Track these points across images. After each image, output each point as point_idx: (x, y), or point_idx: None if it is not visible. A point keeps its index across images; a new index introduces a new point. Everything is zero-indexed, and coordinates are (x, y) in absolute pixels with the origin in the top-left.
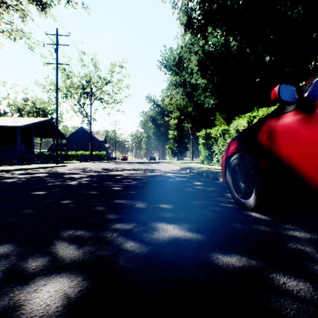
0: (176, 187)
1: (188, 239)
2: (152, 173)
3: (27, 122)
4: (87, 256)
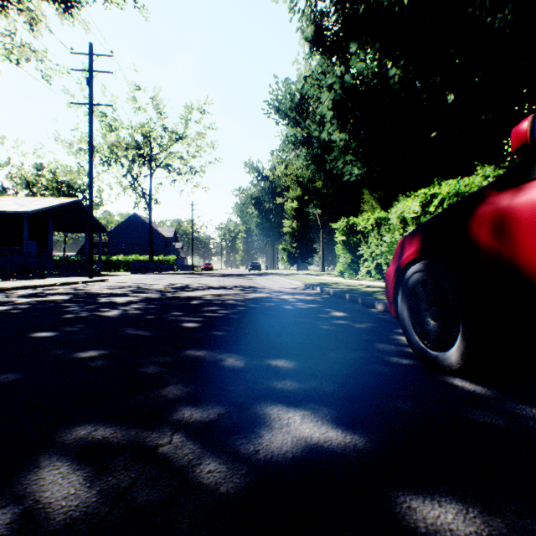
0: (300, 321)
1: (335, 450)
2: (255, 294)
3: (39, 205)
4: (106, 506)
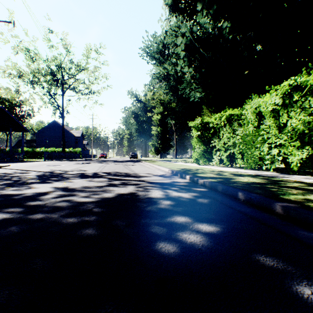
0: None
1: None
2: (118, 188)
3: None
4: None
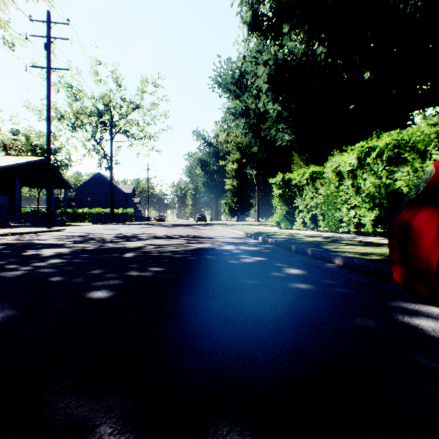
0: (250, 285)
1: None
2: (197, 245)
3: (6, 162)
4: None
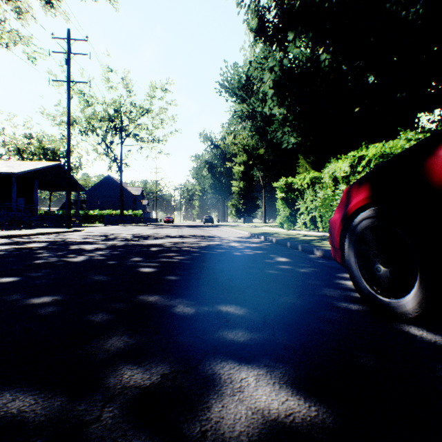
0: (248, 266)
1: (300, 430)
2: (208, 242)
3: (26, 167)
4: None
